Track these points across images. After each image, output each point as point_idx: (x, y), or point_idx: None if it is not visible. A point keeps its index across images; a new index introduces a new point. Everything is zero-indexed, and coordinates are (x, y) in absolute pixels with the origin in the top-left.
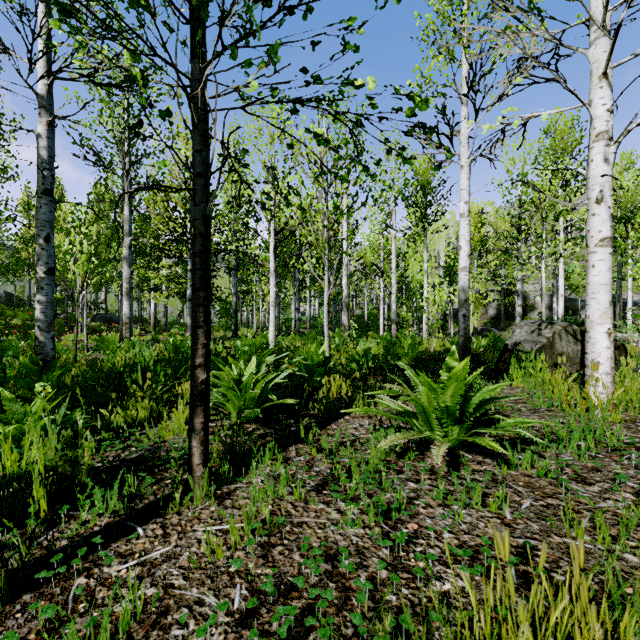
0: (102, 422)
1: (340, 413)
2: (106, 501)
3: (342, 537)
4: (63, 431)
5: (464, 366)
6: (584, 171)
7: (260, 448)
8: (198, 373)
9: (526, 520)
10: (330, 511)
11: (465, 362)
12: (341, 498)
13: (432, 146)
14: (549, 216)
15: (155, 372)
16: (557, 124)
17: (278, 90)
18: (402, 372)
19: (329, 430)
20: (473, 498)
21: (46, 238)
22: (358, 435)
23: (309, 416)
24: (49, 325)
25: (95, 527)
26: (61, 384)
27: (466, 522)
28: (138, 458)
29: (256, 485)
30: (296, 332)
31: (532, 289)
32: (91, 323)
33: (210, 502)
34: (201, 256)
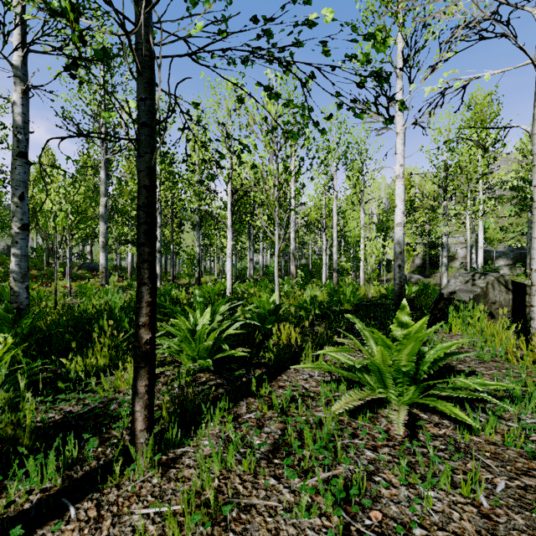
0: (62, 371)
1: (290, 363)
2: (46, 467)
3: (296, 530)
4: (2, 393)
5: (422, 324)
6: (528, 128)
7: (211, 402)
8: (142, 333)
9: (507, 510)
10: (281, 489)
11: (423, 321)
12: (294, 478)
13: (371, 115)
14: (473, 178)
15: (120, 319)
16: (477, 99)
17: (226, 33)
18: (346, 319)
19: (280, 381)
20: (442, 478)
21: (20, 196)
22: (308, 388)
23: (260, 365)
24: (23, 276)
25: (26, 503)
26: (37, 329)
27: (437, 511)
28: (87, 415)
29: (203, 449)
30: (251, 279)
31: (453, 242)
32: (78, 271)
33: (153, 472)
34: (146, 210)
